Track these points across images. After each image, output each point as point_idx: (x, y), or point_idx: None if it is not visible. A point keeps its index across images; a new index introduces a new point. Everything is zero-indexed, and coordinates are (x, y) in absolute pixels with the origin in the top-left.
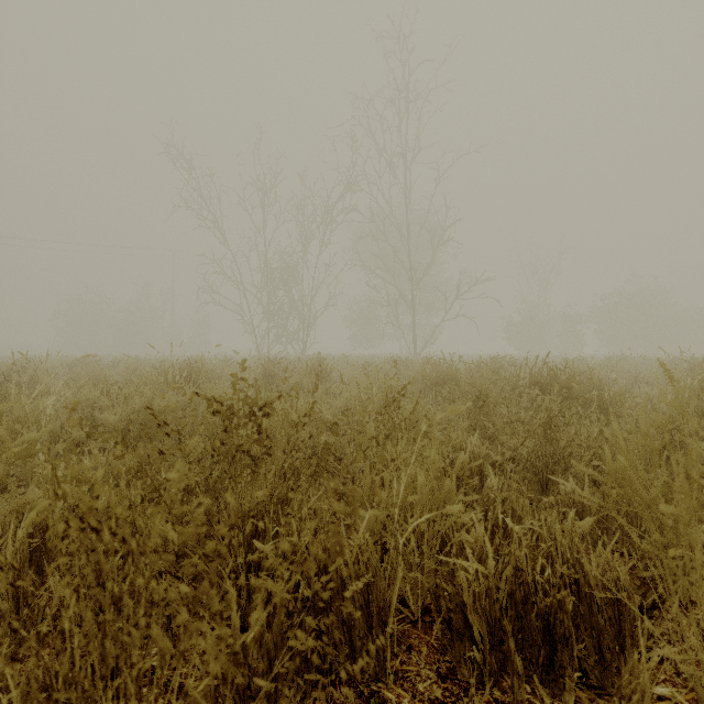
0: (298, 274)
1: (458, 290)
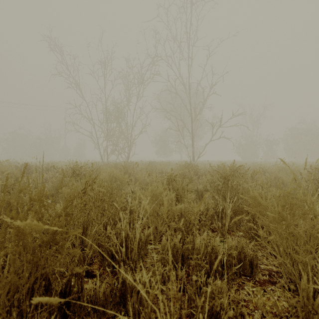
0: (125, 114)
1: (220, 122)
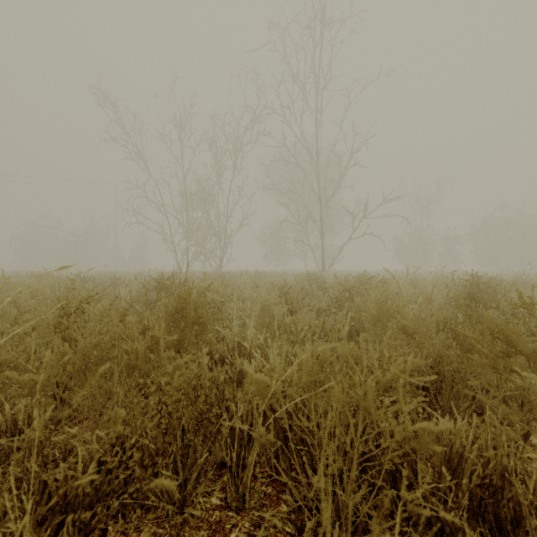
0: (215, 197)
1: (365, 210)
